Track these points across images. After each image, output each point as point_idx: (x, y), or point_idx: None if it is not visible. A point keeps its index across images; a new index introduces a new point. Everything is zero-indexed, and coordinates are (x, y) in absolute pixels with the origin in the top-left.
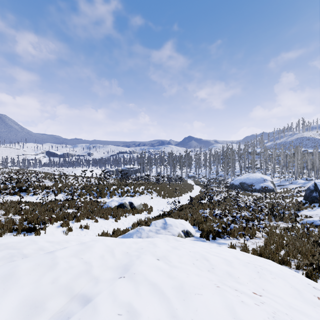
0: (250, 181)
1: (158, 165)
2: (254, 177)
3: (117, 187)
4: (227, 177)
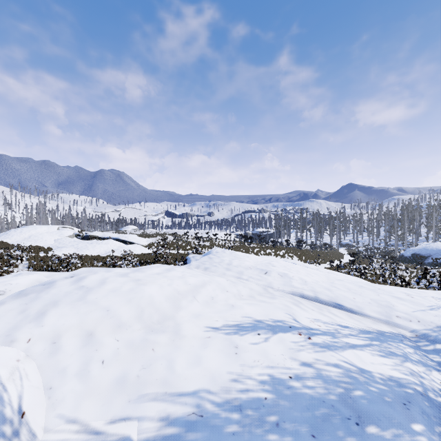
0: (426, 253)
1: (299, 229)
2: (434, 247)
3: (259, 249)
4: (403, 247)
